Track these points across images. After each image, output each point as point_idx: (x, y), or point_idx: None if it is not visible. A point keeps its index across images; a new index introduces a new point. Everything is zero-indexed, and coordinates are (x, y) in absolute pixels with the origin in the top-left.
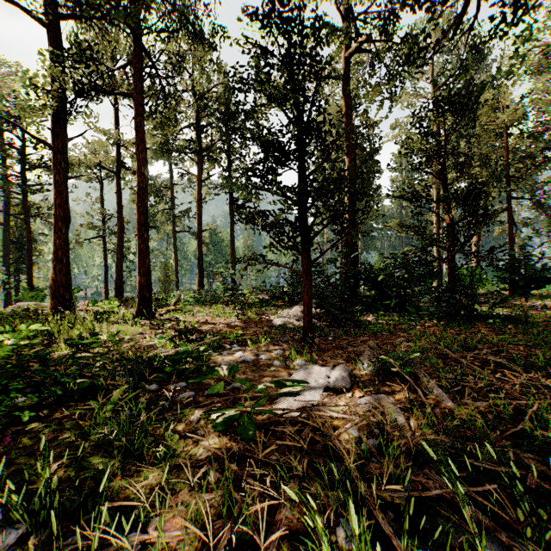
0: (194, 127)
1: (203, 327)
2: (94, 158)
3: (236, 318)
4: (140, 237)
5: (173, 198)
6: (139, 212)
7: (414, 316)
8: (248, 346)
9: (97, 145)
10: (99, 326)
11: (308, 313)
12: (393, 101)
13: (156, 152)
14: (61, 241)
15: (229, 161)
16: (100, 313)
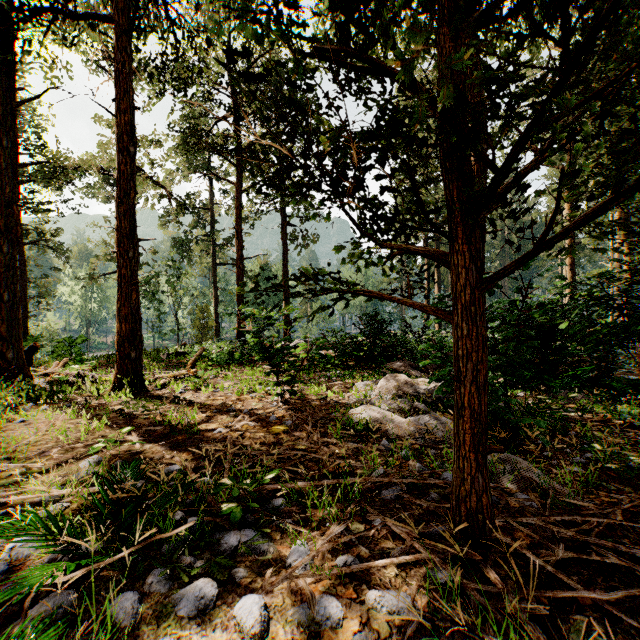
0: (230, 114)
1: (211, 423)
2: (94, 159)
3: (279, 400)
4: (121, 255)
5: (212, 222)
6: (118, 213)
7: (625, 400)
8: (290, 524)
9: (107, 147)
10: (28, 414)
11: (476, 442)
12: (533, 42)
13: (177, 148)
14: (1, 265)
15: (281, 167)
16: (43, 387)
